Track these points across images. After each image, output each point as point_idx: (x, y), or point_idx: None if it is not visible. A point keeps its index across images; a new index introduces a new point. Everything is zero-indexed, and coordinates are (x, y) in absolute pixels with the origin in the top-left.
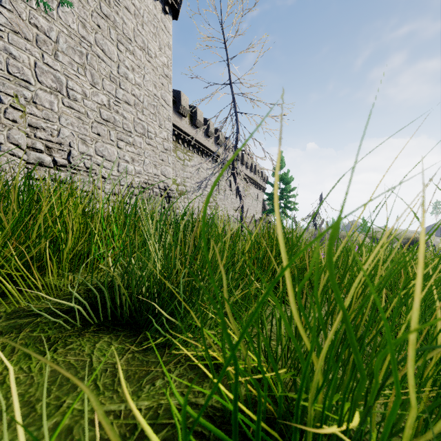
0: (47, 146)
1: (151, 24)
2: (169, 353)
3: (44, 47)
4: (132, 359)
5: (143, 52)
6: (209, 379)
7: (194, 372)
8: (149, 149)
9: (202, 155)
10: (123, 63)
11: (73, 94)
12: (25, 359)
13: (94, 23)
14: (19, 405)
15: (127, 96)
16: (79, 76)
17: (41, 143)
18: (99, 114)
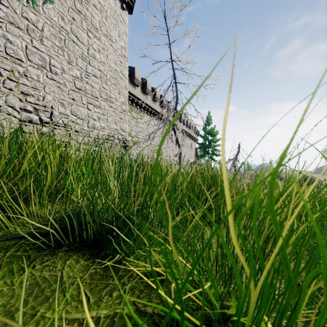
0: (35, 108)
1: (113, 17)
2: (124, 269)
3: (33, 35)
4: (95, 274)
5: (107, 38)
6: (155, 290)
7: (144, 284)
8: (111, 110)
9: (150, 115)
10: (92, 46)
11: (54, 69)
12: (9, 274)
13: (70, 16)
14: (1, 314)
15: (94, 71)
16: (59, 56)
17: (31, 106)
18: (74, 84)
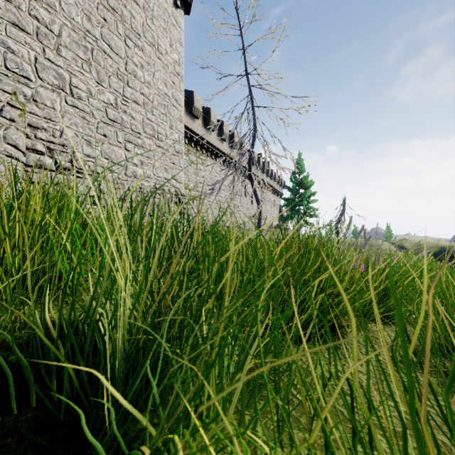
0: (48, 147)
1: (162, 18)
2: None
3: (45, 41)
4: None
5: (153, 48)
6: None
7: None
8: (160, 152)
9: (215, 159)
10: (131, 60)
11: (77, 92)
12: None
13: (99, 16)
14: None
15: (135, 95)
16: (84, 72)
17: (42, 144)
18: (105, 113)
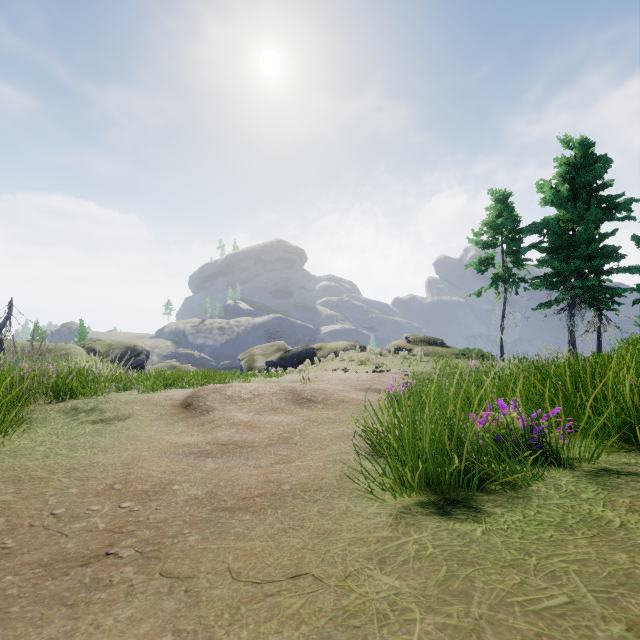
0: None
1: None
2: None
3: None
4: None
5: None
6: None
7: None
8: None
9: None
10: None
11: None
12: None
13: None
14: None
15: None
16: None
17: None
18: None
